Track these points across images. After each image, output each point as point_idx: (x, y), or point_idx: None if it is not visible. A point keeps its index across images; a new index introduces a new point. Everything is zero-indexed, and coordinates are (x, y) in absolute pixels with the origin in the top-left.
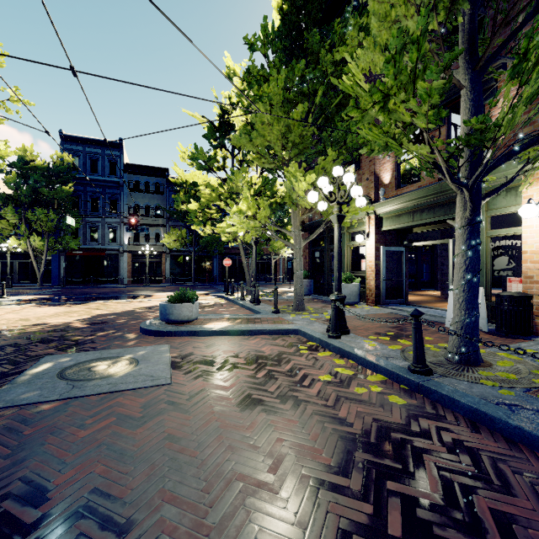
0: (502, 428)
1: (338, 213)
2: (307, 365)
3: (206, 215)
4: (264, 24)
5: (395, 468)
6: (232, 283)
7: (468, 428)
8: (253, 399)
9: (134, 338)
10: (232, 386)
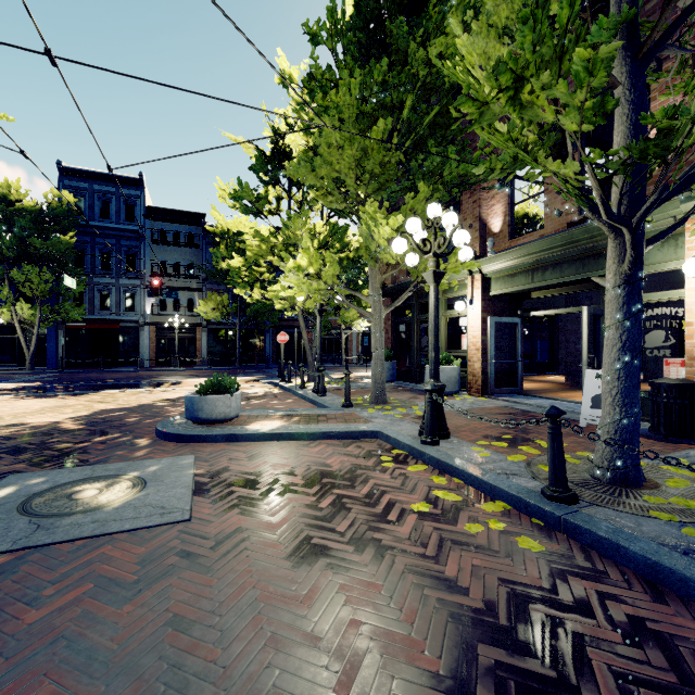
0: None
1: (435, 269)
2: (393, 487)
3: (254, 274)
4: (331, 7)
5: (546, 678)
6: (289, 366)
7: (647, 594)
8: (312, 546)
9: (146, 445)
10: (281, 522)
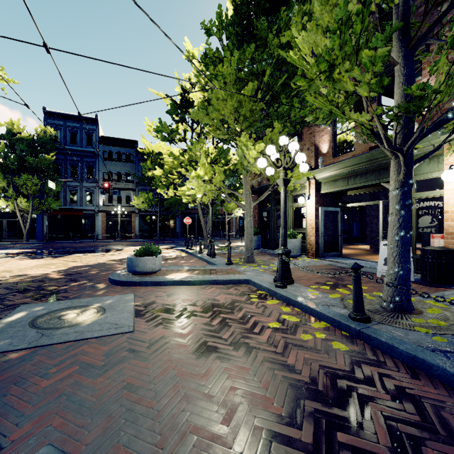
0: (440, 374)
1: (284, 177)
2: (257, 313)
3: (169, 180)
4: (218, 12)
5: (344, 418)
6: (192, 238)
7: (408, 374)
8: (208, 346)
9: (103, 287)
10: (189, 333)
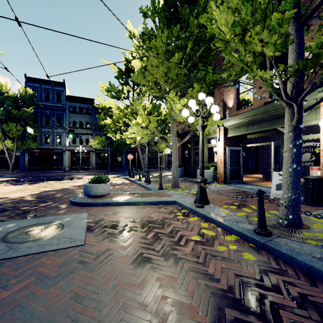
0: None
1: (202, 124)
2: (182, 228)
3: (117, 127)
4: None
5: None
6: (133, 170)
7: (307, 282)
8: (143, 257)
9: (64, 207)
10: (128, 246)
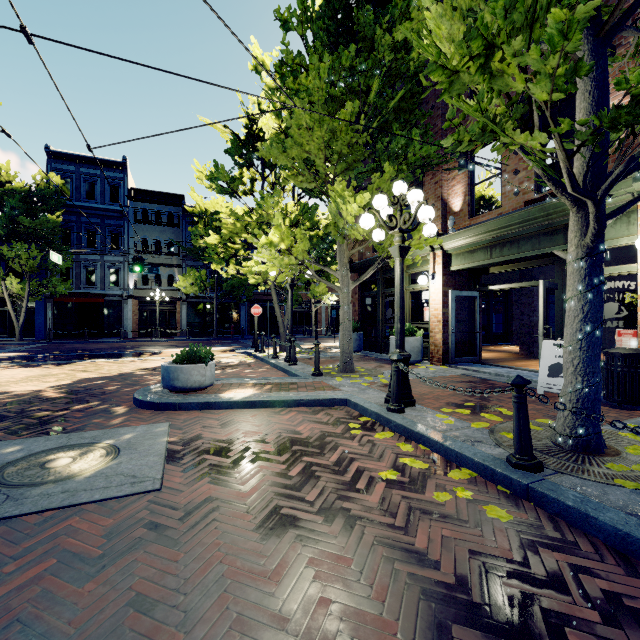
0: None
1: (401, 244)
2: (362, 454)
3: (229, 251)
4: None
5: None
6: (263, 337)
7: (619, 567)
8: (282, 516)
9: (123, 413)
10: (251, 491)
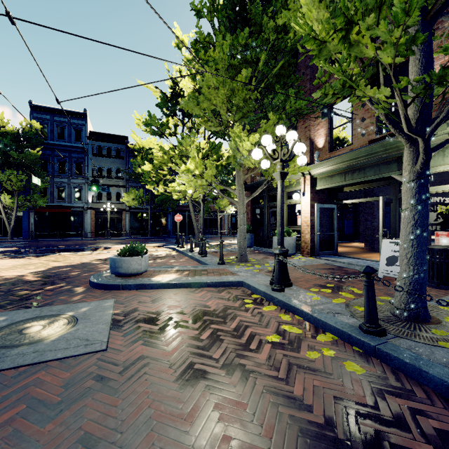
0: None
1: (281, 170)
2: (253, 323)
3: (159, 175)
4: None
5: None
6: (183, 236)
7: (446, 409)
8: (195, 370)
9: (81, 292)
10: (173, 351)
